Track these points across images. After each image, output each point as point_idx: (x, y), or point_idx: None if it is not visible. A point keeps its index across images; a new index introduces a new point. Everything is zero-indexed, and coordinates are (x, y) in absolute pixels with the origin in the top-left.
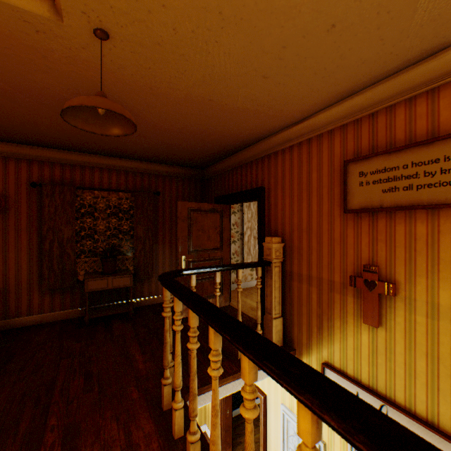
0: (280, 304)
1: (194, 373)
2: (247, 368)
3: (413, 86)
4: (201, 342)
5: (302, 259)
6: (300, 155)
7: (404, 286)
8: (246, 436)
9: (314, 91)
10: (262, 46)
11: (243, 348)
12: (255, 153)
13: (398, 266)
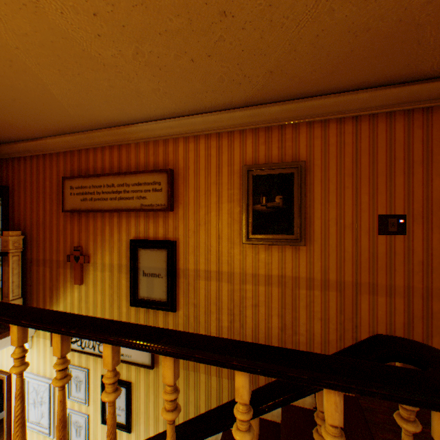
0: (21, 287)
1: None
2: None
3: (95, 142)
4: None
5: (41, 247)
6: (39, 165)
7: (94, 256)
8: None
9: (32, 125)
10: None
11: None
12: (0, 153)
13: (91, 245)
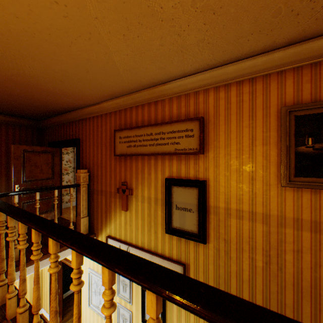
0: (87, 209)
1: (3, 247)
2: (21, 227)
3: (137, 101)
4: (29, 242)
5: (99, 181)
6: (98, 123)
7: (135, 190)
8: (21, 257)
9: (96, 92)
10: (53, 69)
11: (17, 217)
12: (74, 116)
13: (134, 181)
